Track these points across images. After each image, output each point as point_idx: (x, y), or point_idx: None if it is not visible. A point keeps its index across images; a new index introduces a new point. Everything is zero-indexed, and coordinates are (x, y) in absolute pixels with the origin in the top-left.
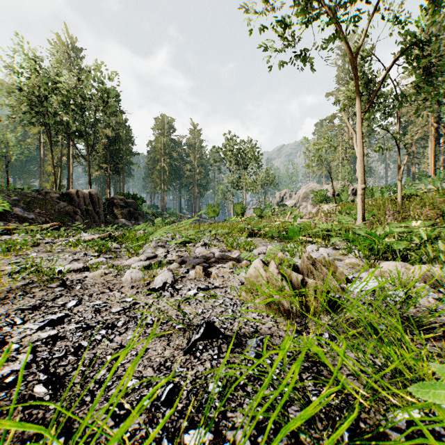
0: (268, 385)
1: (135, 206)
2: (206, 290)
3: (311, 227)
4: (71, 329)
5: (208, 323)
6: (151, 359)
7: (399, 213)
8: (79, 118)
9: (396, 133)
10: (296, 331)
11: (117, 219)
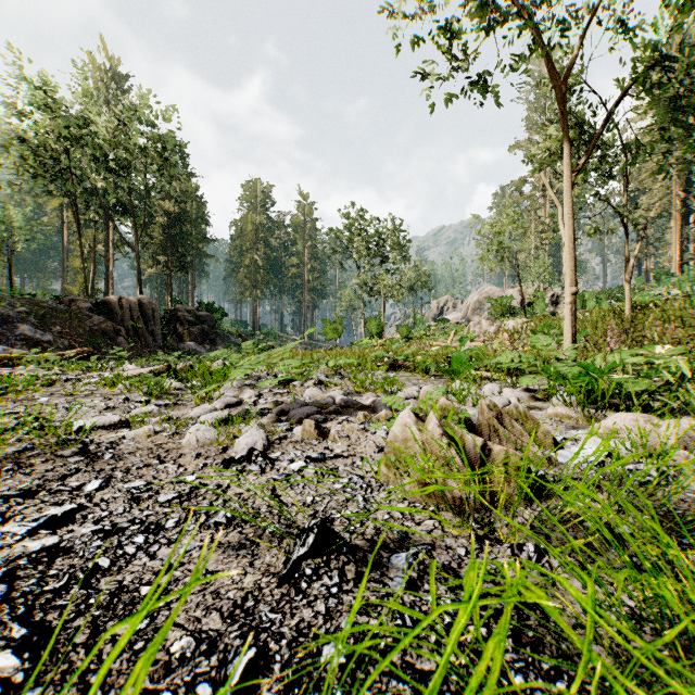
0: (431, 649)
1: (212, 321)
2: (321, 461)
3: (488, 355)
4: (84, 535)
5: (323, 526)
6: (219, 594)
7: (627, 332)
8: (123, 184)
9: (623, 206)
10: (476, 538)
11: (182, 342)
